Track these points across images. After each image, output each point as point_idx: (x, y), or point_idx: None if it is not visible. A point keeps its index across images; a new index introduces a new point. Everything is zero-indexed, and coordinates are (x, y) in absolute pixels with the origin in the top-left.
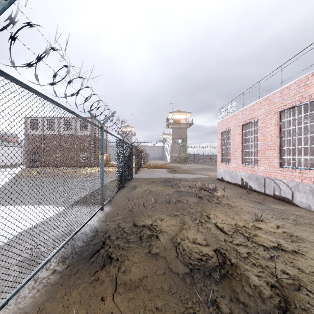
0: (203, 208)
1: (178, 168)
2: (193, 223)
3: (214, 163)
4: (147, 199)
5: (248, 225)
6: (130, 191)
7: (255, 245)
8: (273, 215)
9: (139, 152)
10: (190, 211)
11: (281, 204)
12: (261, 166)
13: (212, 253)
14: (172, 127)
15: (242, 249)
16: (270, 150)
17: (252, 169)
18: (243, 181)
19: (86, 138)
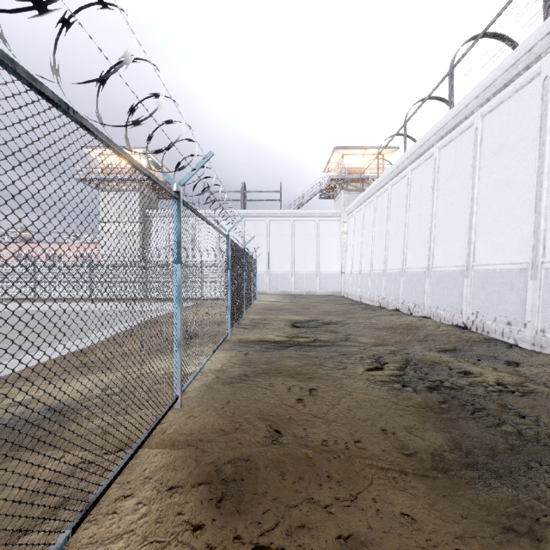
0: None
1: None
2: None
3: None
4: None
5: None
6: None
7: None
8: None
9: None
10: None
11: None
12: None
13: None
14: None
15: None
16: None
17: None
18: None
19: None
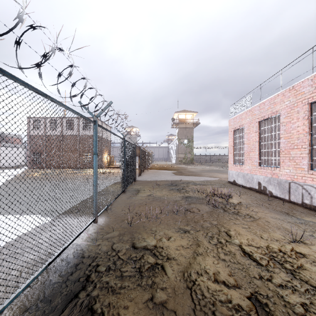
0: (220, 220)
1: (185, 170)
2: (210, 245)
3: (221, 164)
4: (151, 208)
5: (284, 249)
6: (131, 197)
7: (308, 287)
8: (312, 232)
9: (143, 152)
10: (203, 225)
11: (315, 215)
12: (285, 168)
13: (248, 305)
14: (178, 127)
15: (291, 296)
16: (297, 149)
17: (272, 171)
18: (260, 185)
19: (89, 138)
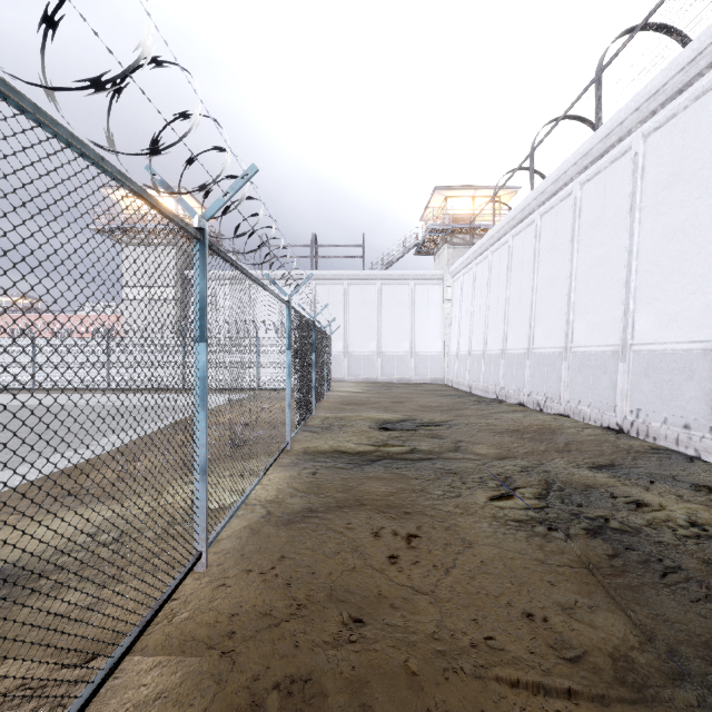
0: None
1: None
2: None
3: None
4: None
5: None
6: None
7: None
8: None
9: None
10: None
11: None
12: None
13: None
14: None
15: None
16: None
17: None
18: None
19: None
